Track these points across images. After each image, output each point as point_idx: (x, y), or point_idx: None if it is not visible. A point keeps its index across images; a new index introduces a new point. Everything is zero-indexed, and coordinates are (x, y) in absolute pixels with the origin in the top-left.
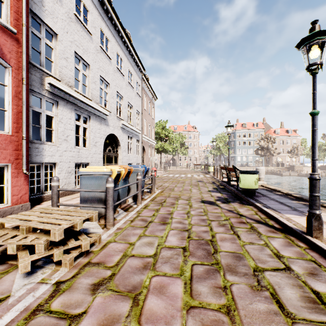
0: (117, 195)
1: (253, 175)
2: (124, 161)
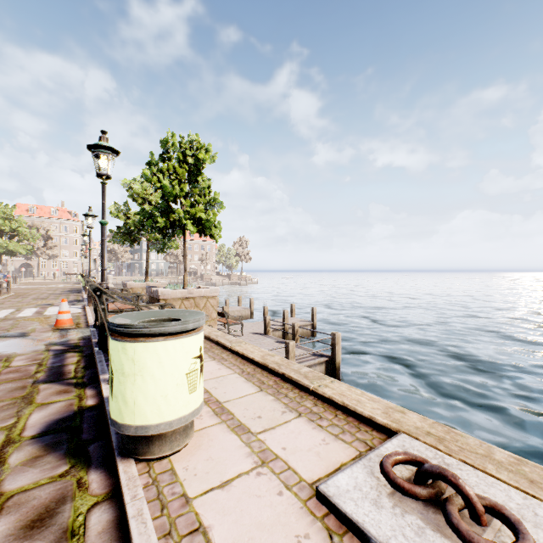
0: None
1: None
2: None
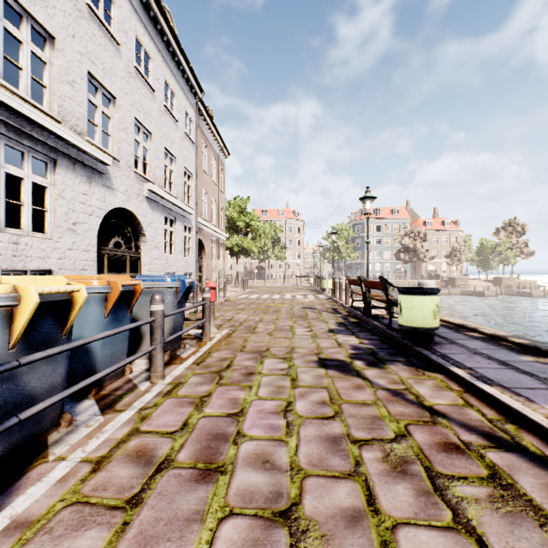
0: (89, 361)
1: (431, 297)
2: (154, 269)
